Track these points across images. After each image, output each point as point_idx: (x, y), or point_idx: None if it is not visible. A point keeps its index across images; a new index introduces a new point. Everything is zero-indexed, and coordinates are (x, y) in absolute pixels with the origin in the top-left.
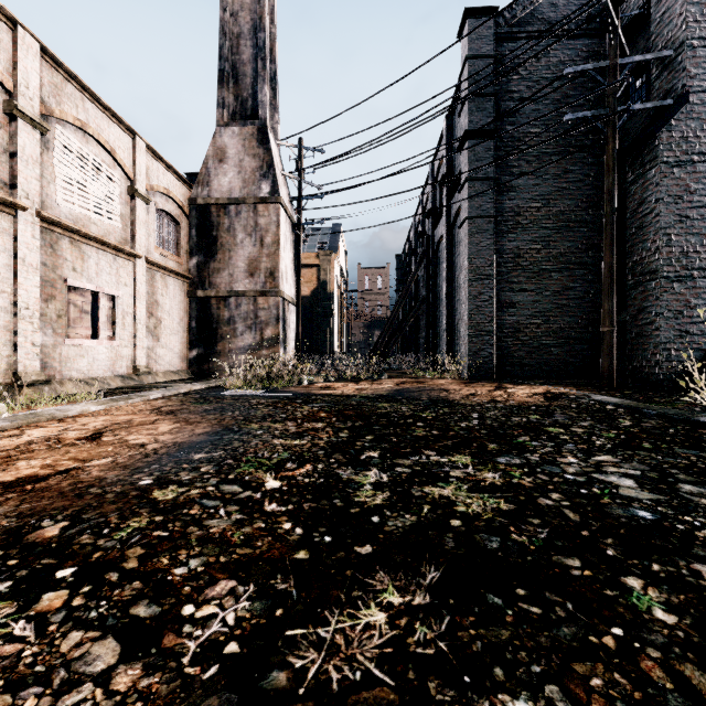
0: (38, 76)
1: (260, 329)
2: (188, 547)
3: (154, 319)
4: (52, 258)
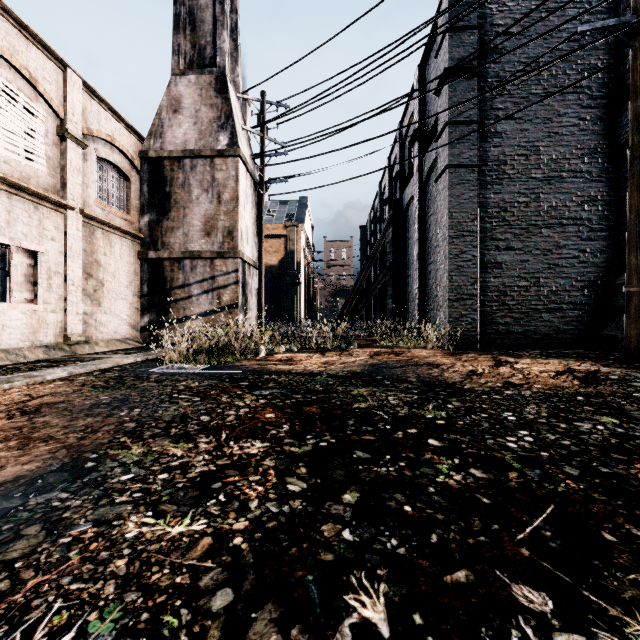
0: None
1: (218, 293)
2: None
3: (94, 281)
4: None
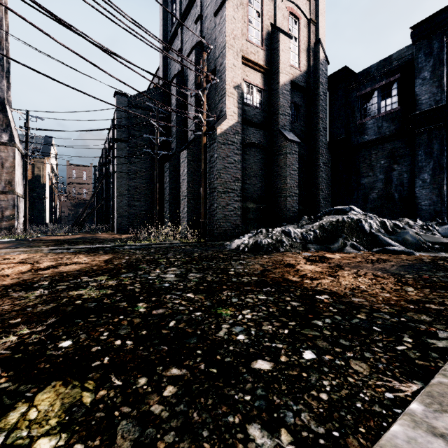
0: None
1: (2, 211)
2: None
3: None
4: None
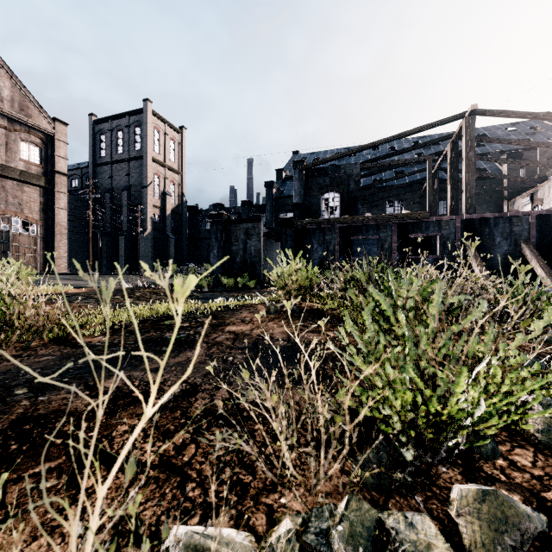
0: None
1: None
2: None
3: None
4: None
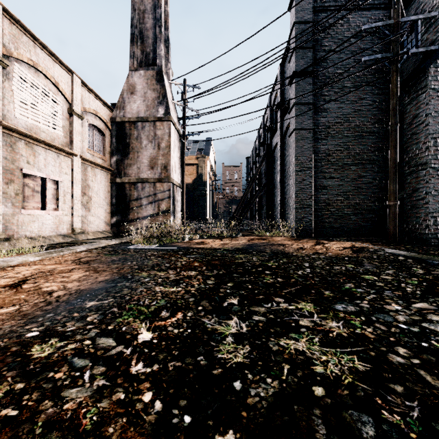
0: (0, 28)
1: (158, 203)
2: (27, 438)
3: (87, 197)
4: (11, 154)
